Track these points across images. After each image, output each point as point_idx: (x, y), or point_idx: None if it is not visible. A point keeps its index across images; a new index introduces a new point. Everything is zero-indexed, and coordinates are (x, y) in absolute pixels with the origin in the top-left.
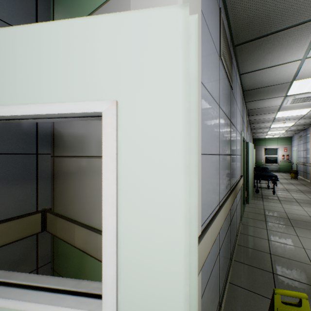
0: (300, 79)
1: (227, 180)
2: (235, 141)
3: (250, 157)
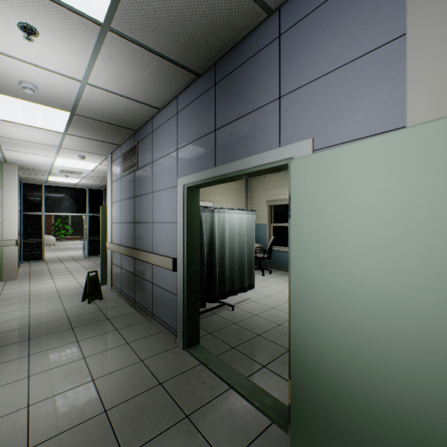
0: (89, 23)
1: (130, 239)
2: (148, 208)
3: (333, 230)
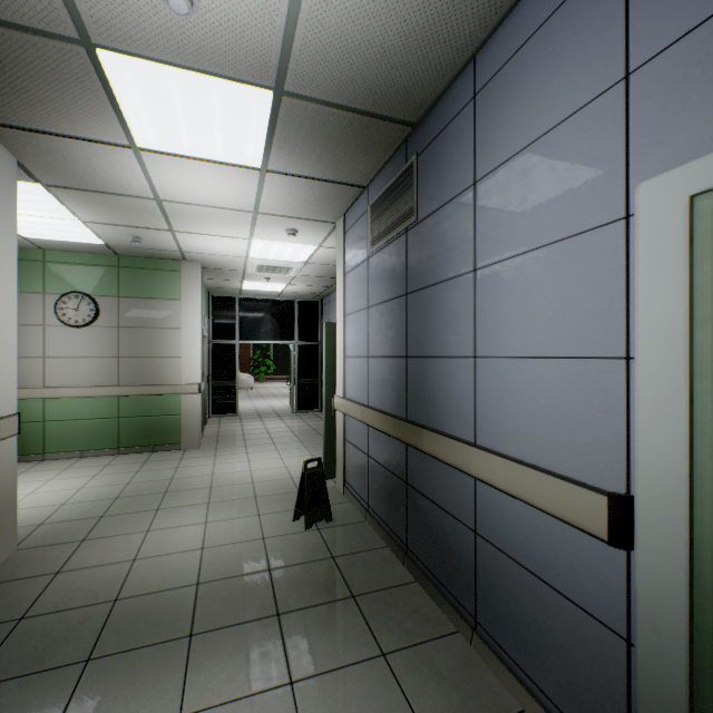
0: None
1: (392, 396)
2: (454, 317)
3: None
